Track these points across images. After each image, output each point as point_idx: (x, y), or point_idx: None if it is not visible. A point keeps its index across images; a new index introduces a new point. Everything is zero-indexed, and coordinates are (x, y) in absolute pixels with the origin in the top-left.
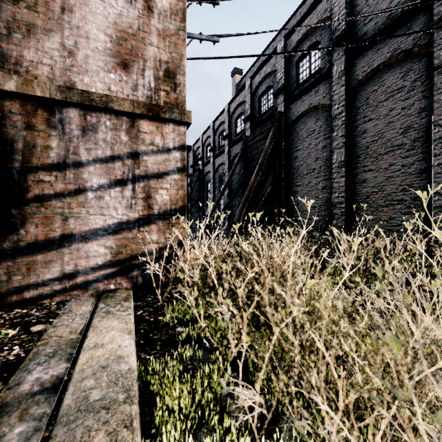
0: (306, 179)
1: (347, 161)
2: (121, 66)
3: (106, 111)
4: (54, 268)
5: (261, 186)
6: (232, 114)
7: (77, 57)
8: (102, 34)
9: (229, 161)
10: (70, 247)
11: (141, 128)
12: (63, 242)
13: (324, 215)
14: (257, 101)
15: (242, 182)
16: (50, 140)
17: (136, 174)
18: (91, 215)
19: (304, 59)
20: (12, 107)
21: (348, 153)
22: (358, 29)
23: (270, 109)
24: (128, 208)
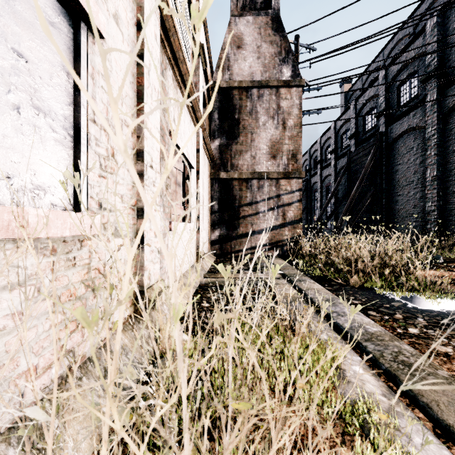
0: (405, 189)
1: (439, 175)
2: (272, 158)
3: (266, 179)
4: (248, 244)
5: (364, 196)
6: (338, 131)
7: (256, 158)
8: (265, 146)
9: (335, 173)
10: (254, 236)
11: (281, 183)
12: (251, 234)
13: (421, 221)
14: (361, 120)
15: (346, 193)
16: (247, 194)
17: (279, 204)
18: (261, 223)
19: (404, 84)
20: (235, 183)
21: (440, 169)
22: (449, 63)
23: (373, 128)
24: (275, 220)
